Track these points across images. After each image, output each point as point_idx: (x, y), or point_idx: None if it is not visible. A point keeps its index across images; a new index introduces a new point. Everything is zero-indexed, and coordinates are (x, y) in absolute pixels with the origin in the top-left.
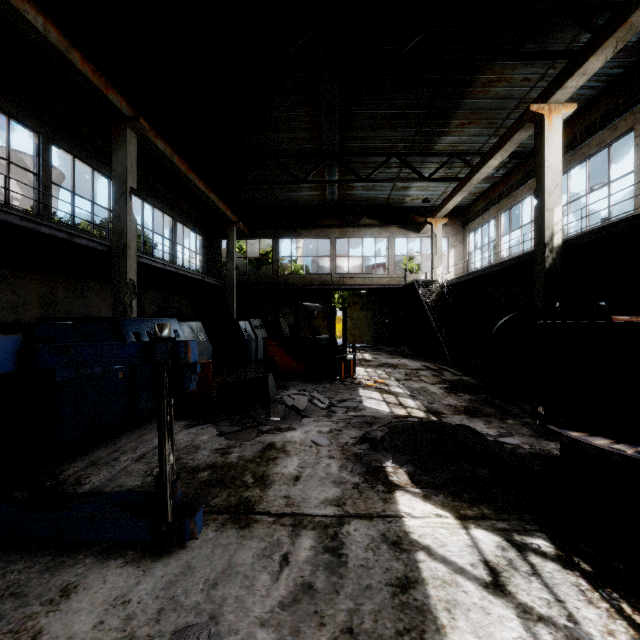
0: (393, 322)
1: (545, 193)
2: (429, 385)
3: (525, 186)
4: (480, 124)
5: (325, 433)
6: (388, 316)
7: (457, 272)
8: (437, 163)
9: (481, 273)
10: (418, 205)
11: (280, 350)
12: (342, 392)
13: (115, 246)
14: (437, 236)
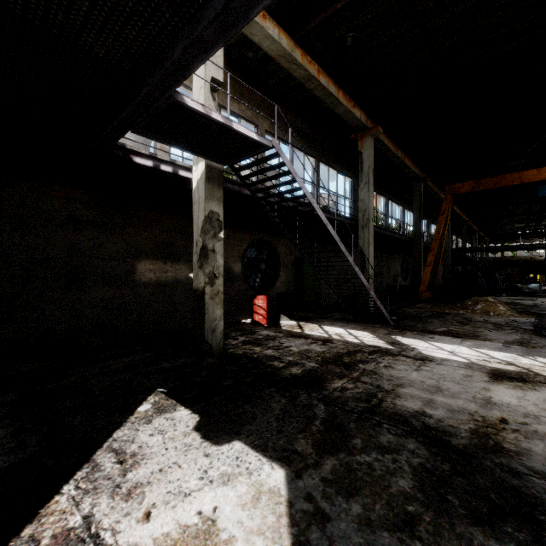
0: None
1: None
2: None
3: None
4: None
5: None
6: None
7: None
8: None
9: None
10: None
11: (519, 279)
12: None
13: (480, 260)
14: None
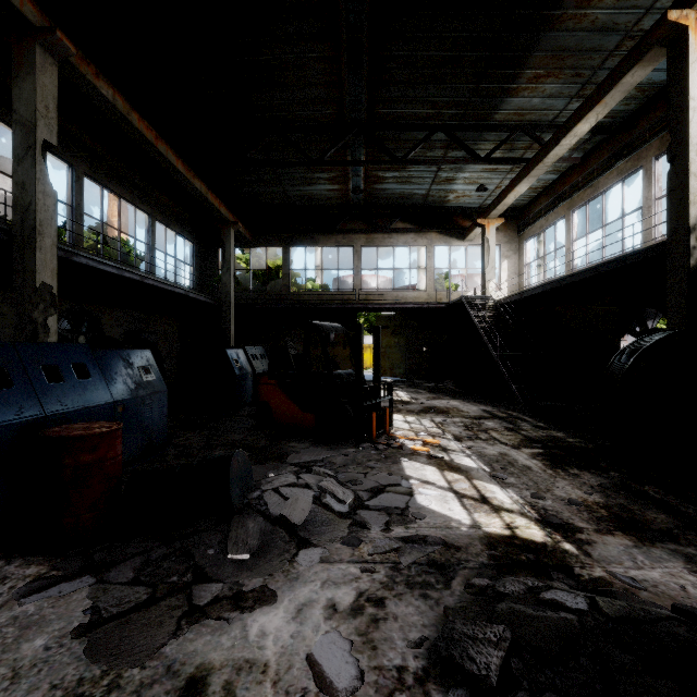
0: (432, 350)
1: (690, 149)
2: (511, 450)
3: (612, 171)
4: (561, 77)
5: (344, 617)
6: (426, 343)
7: (511, 289)
8: (494, 142)
9: (557, 285)
10: (463, 205)
11: (279, 392)
12: (375, 467)
13: (17, 231)
14: (490, 241)
